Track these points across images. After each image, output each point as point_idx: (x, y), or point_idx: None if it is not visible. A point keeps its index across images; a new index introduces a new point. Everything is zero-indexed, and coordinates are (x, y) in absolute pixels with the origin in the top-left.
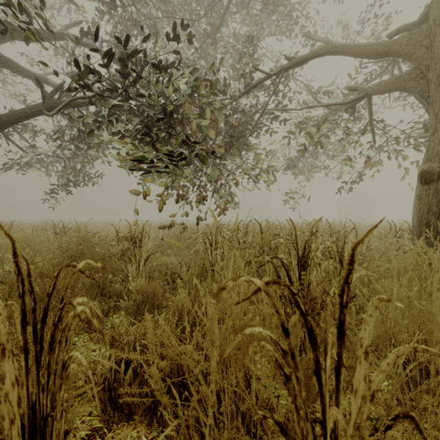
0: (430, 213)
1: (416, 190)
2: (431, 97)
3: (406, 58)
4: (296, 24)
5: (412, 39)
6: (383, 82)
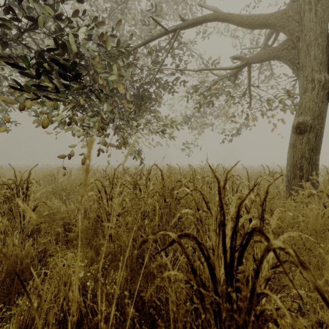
0: (303, 159)
1: (290, 140)
2: (301, 63)
3: (281, 30)
4: (191, 9)
5: (287, 14)
6: (261, 52)
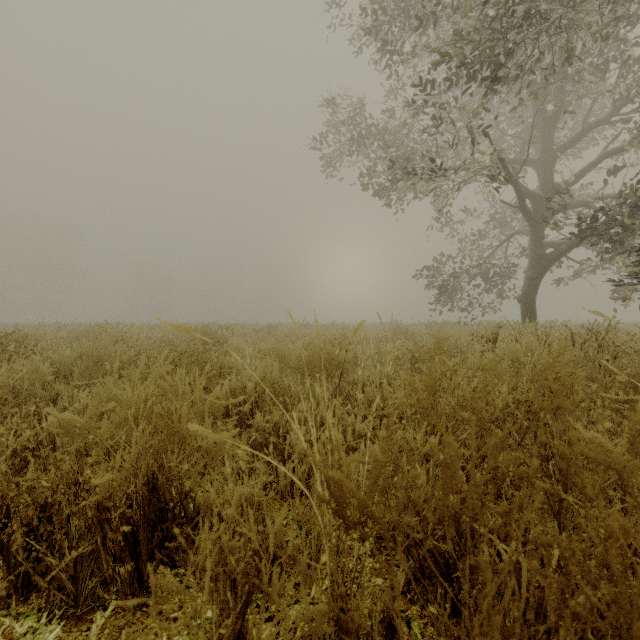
0: None
1: None
2: None
3: None
4: None
5: None
6: None
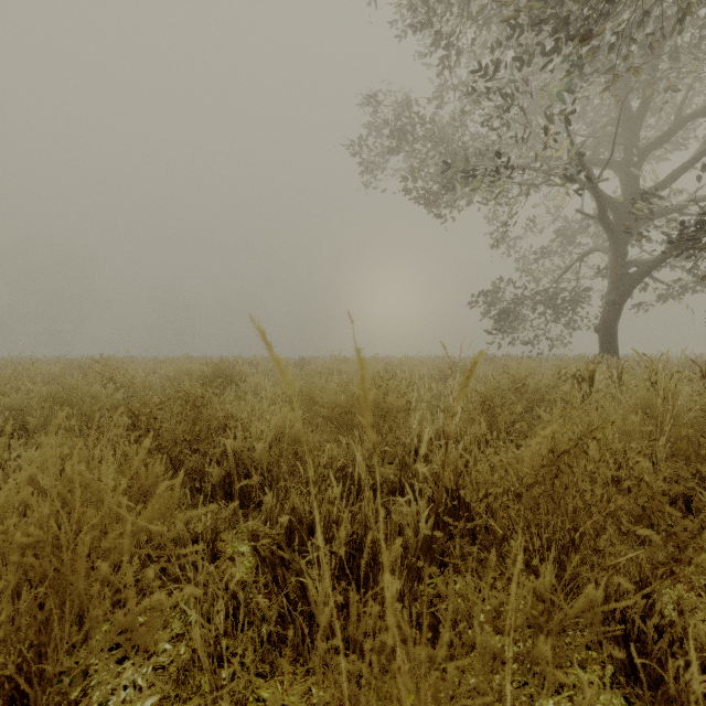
0: None
1: None
2: None
3: None
4: None
5: None
6: None
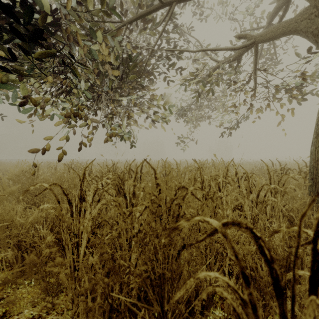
0: None
1: (315, 128)
2: None
3: None
4: None
5: None
6: (272, 27)
